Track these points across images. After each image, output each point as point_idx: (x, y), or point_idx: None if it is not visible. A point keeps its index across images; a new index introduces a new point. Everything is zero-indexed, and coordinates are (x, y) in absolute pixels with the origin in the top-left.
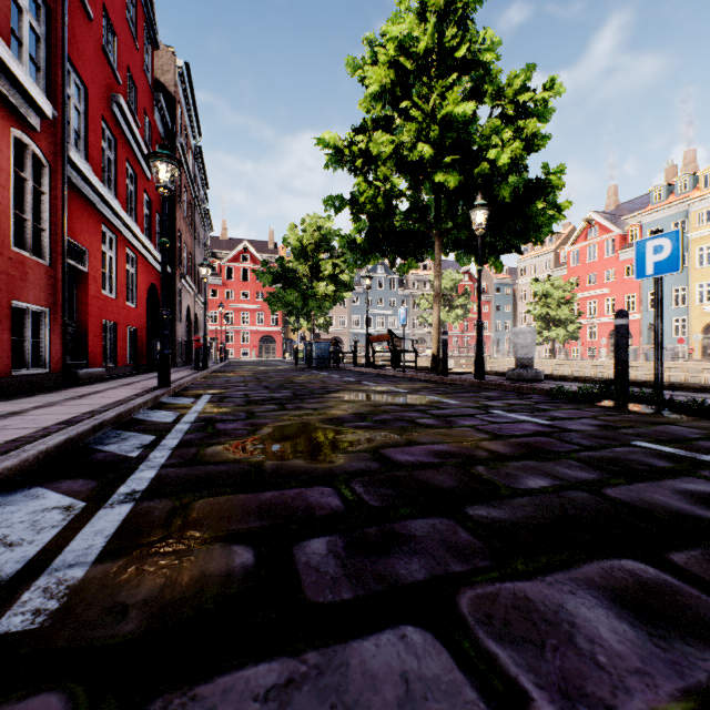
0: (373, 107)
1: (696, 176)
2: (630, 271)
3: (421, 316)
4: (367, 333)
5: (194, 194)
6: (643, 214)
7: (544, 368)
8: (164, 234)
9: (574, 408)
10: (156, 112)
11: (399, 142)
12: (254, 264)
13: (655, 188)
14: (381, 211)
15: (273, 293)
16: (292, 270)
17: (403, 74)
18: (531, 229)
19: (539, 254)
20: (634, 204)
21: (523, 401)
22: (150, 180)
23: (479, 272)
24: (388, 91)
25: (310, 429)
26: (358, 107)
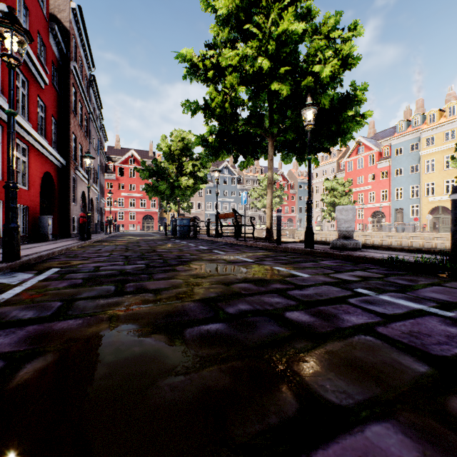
0: (221, 31)
1: (424, 116)
2: (384, 175)
3: (252, 203)
4: (217, 212)
5: (89, 110)
6: (392, 139)
7: (332, 237)
8: (10, 105)
9: (434, 283)
10: (52, 38)
11: (243, 54)
12: (139, 166)
13: (399, 122)
14: (227, 115)
15: (149, 184)
16: (163, 168)
17: (246, 2)
18: (341, 133)
19: (327, 163)
20: (385, 133)
21: (368, 272)
22: (44, 89)
23: (309, 160)
24: (234, 16)
25: (124, 352)
26: (210, 30)
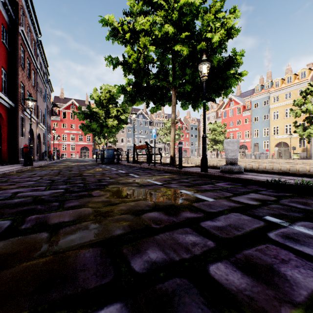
0: (136, 4)
1: (272, 82)
2: (247, 121)
3: (159, 138)
4: (134, 144)
5: (36, 66)
6: (252, 97)
7: (213, 162)
8: None
9: None
10: (1, 5)
11: (153, 20)
12: (78, 111)
13: (256, 86)
14: (141, 70)
15: (84, 124)
16: (95, 112)
17: None
18: (225, 86)
19: (210, 112)
20: (247, 93)
21: (261, 194)
22: None
23: (204, 103)
24: None
25: None
26: (128, 3)
